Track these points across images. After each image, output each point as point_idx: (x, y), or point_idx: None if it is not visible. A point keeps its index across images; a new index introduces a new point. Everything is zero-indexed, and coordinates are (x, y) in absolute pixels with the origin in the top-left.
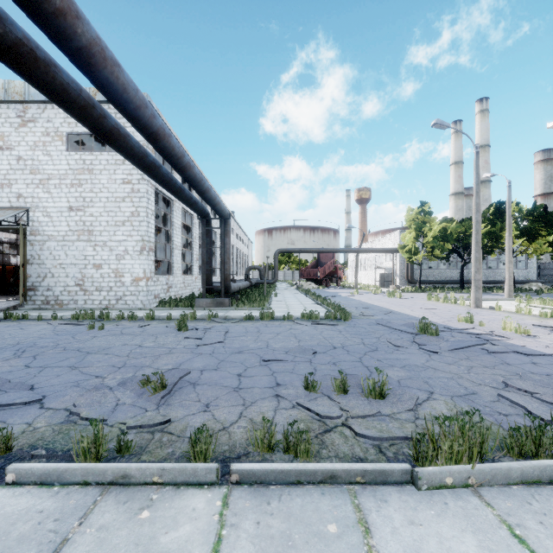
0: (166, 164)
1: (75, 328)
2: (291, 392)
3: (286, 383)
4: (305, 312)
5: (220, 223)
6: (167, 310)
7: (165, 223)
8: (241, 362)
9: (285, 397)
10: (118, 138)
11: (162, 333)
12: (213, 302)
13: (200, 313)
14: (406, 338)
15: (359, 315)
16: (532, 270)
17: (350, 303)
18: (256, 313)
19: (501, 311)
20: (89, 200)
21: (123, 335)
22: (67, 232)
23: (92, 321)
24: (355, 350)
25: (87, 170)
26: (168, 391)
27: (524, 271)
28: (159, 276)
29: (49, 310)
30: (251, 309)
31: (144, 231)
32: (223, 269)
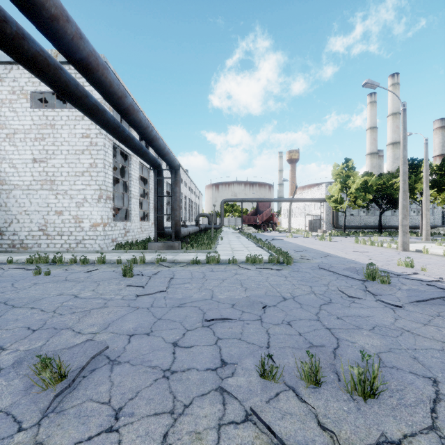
0: (124, 123)
1: (22, 273)
2: (242, 382)
3: (234, 360)
4: (248, 255)
5: (171, 173)
6: (121, 253)
7: (124, 175)
8: (180, 321)
9: (233, 392)
10: (47, 69)
11: (106, 280)
12: (164, 246)
13: (152, 256)
14: (356, 285)
15: (299, 258)
16: (438, 217)
17: (288, 246)
18: (203, 256)
19: (429, 254)
20: (51, 153)
21: (66, 282)
22: (31, 181)
23: (38, 267)
24: (308, 302)
25: (50, 125)
26: (67, 384)
27: (431, 218)
28: (116, 222)
29: (14, 253)
30: (198, 252)
31: (102, 180)
32: (173, 215)
